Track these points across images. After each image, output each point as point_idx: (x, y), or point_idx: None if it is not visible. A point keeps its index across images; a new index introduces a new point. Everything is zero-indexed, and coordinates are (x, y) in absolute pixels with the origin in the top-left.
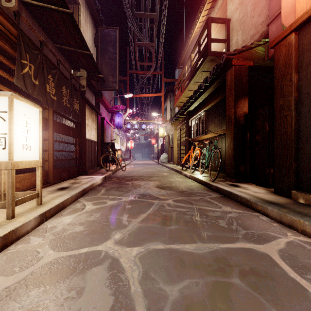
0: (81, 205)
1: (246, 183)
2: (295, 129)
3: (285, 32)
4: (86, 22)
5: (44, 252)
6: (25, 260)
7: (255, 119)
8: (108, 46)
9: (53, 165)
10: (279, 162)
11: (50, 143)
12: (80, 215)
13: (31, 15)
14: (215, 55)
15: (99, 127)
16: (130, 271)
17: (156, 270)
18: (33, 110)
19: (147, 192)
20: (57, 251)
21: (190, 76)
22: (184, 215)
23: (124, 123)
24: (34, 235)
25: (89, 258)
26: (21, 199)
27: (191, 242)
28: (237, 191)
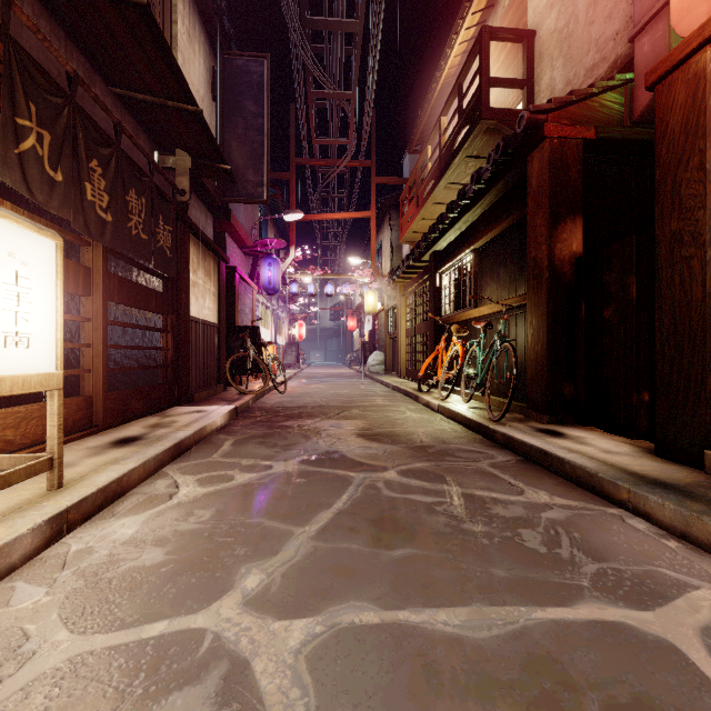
0: (169, 486)
1: (578, 427)
2: None
3: (685, 47)
4: (192, 39)
5: (44, 636)
6: None
7: (603, 269)
8: (243, 98)
9: (104, 383)
10: (669, 377)
11: (97, 327)
12: (161, 513)
13: (50, 12)
14: (500, 118)
15: (223, 290)
16: (282, 707)
17: (356, 703)
18: (36, 242)
19: (337, 448)
20: (78, 632)
21: (439, 170)
22: (430, 517)
23: (284, 280)
24: (29, 577)
25: (166, 657)
26: None
27: (454, 601)
28: (561, 448)
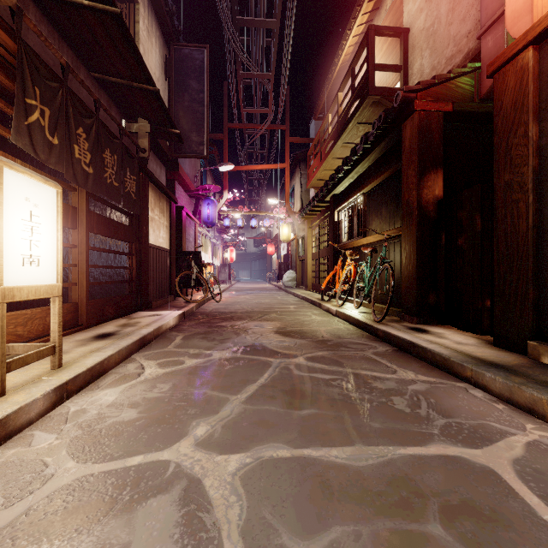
0: (137, 368)
1: (439, 326)
2: (534, 226)
3: (514, 47)
4: (150, 34)
5: (58, 464)
6: (19, 483)
7: (457, 208)
8: (189, 78)
9: (87, 293)
10: (503, 288)
11: (81, 252)
12: (133, 386)
13: (47, 18)
14: (383, 94)
15: (173, 224)
16: (224, 507)
17: (274, 505)
18: (44, 190)
19: (260, 341)
20: (82, 462)
21: (337, 132)
22: (327, 388)
23: (219, 216)
24: (43, 428)
25: (144, 477)
26: (20, 359)
27: (343, 443)
28: (425, 340)
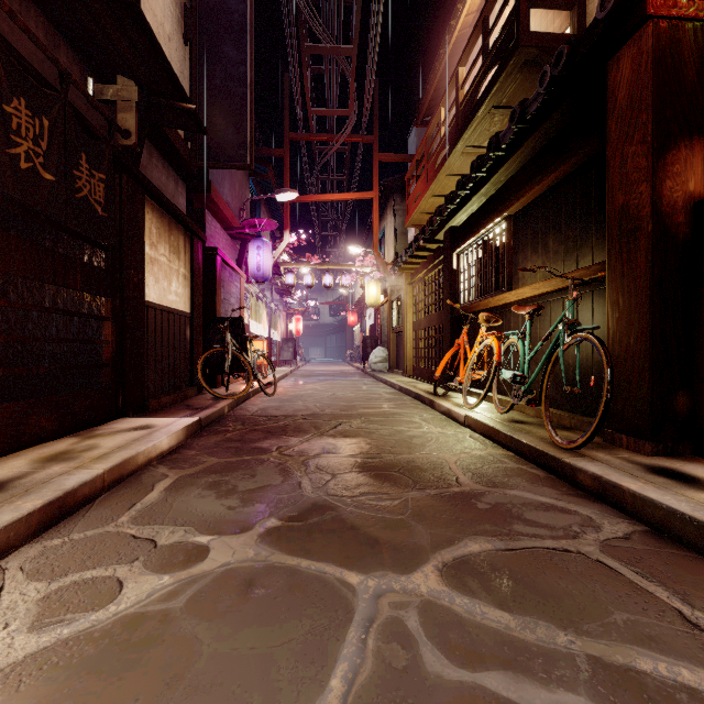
0: None
1: None
2: None
3: None
4: None
5: None
6: None
7: None
8: (222, 42)
9: None
10: None
11: None
12: None
13: None
14: (544, 45)
15: (198, 273)
16: None
17: None
18: None
19: (328, 499)
20: None
21: (456, 130)
22: None
23: (278, 270)
24: None
25: None
26: None
27: None
28: None
